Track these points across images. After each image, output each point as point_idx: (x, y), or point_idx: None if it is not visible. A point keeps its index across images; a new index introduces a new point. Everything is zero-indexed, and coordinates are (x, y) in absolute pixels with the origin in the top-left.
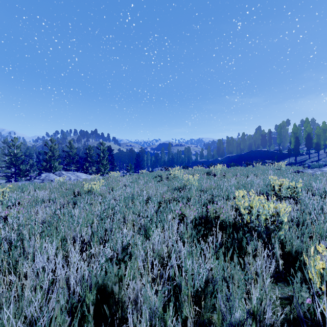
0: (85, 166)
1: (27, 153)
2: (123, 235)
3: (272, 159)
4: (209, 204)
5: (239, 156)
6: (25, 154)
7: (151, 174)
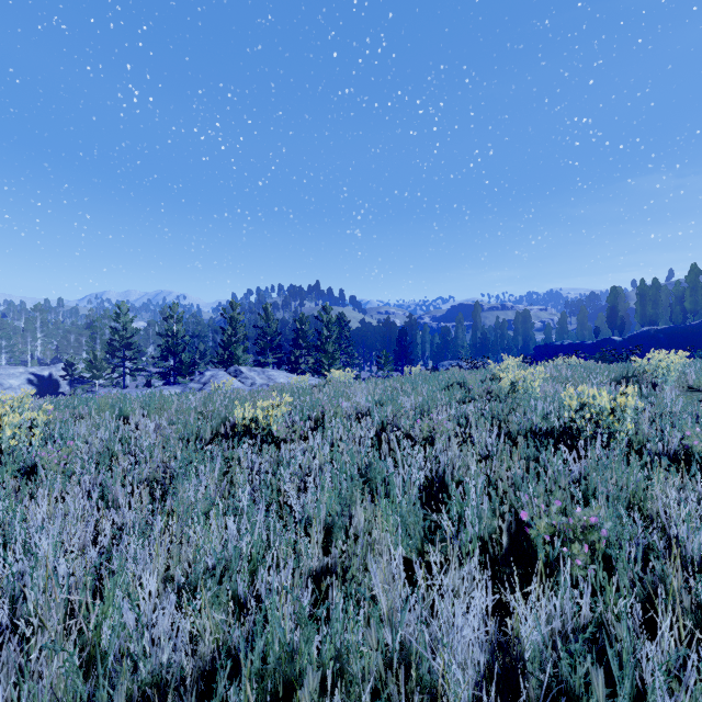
0: (292, 356)
1: (197, 332)
2: None
3: None
4: None
5: (681, 329)
6: (193, 333)
7: (435, 378)
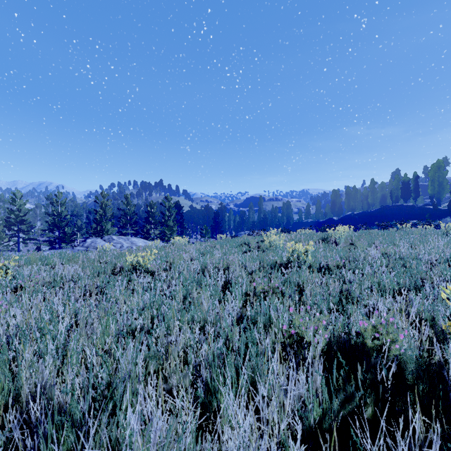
0: (145, 229)
1: (75, 212)
2: (132, 432)
3: (420, 218)
4: (343, 301)
5: (366, 214)
6: (72, 213)
7: (233, 241)
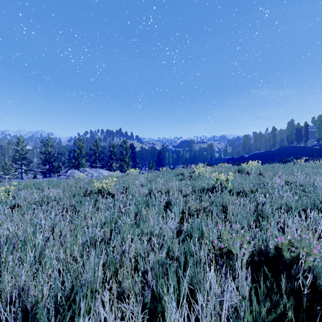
0: (109, 163)
1: (60, 151)
2: None
3: (309, 155)
4: (258, 219)
5: (269, 152)
6: (58, 152)
7: (172, 172)
